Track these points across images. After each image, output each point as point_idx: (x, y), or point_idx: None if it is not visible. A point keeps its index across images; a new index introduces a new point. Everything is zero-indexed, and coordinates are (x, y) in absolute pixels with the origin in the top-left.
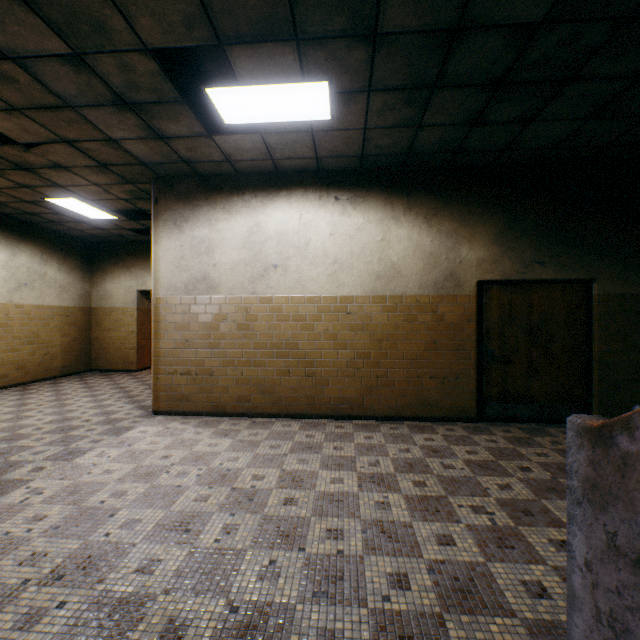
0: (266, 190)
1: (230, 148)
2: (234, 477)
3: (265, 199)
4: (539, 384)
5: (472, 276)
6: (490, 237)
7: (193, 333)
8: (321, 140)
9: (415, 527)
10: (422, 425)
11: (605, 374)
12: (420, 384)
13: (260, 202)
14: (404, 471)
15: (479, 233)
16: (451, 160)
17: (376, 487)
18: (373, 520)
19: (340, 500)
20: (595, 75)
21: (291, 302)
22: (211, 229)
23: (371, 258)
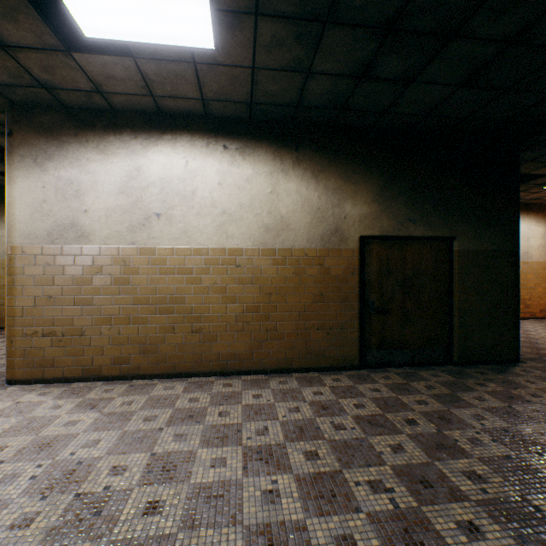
0: (148, 132)
1: (98, 74)
2: (84, 474)
3: (146, 141)
4: (412, 331)
5: (355, 231)
6: (371, 195)
7: (59, 288)
8: (206, 77)
9: (310, 529)
10: (310, 376)
11: (463, 320)
12: (308, 336)
13: (141, 144)
14: (295, 439)
15: (361, 191)
16: (337, 118)
17: (264, 467)
18: (259, 525)
19: (219, 495)
20: (475, 34)
21: (176, 254)
22: (81, 170)
23: (261, 210)
